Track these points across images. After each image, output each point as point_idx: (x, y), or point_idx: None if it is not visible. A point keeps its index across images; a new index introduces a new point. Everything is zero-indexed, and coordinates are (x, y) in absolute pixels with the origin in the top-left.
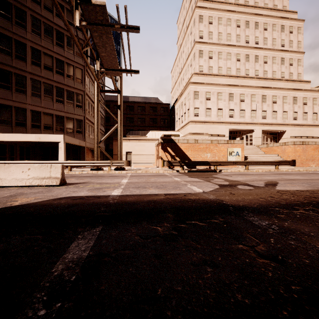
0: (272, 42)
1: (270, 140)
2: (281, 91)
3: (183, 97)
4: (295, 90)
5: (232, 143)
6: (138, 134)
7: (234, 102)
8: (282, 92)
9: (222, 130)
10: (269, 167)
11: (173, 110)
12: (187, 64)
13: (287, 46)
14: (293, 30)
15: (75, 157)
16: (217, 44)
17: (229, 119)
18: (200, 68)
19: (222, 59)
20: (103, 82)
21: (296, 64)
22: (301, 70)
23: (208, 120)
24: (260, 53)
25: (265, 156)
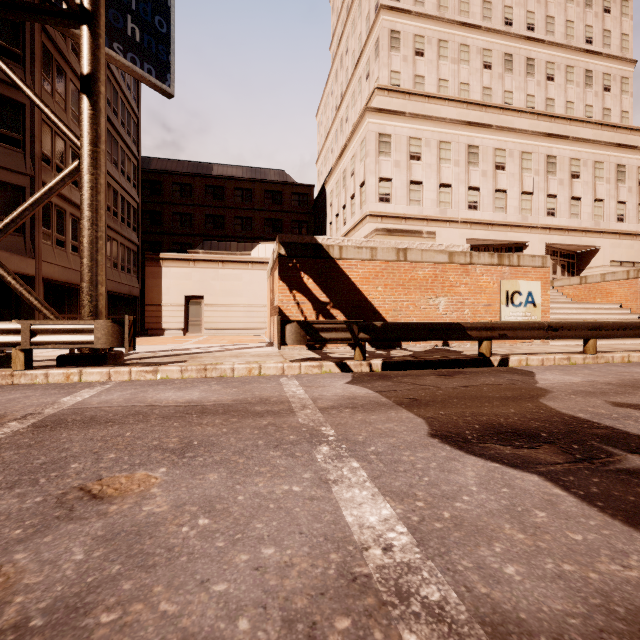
0: (566, 30)
1: (562, 272)
2: (591, 148)
3: (348, 156)
4: (622, 149)
5: (513, 265)
6: (227, 250)
7: (479, 170)
8: (593, 151)
9: (450, 241)
10: (620, 341)
11: (322, 198)
12: (356, 78)
13: (598, 43)
14: (612, 5)
15: (1, 311)
16: (436, 19)
17: (468, 213)
18: (393, 77)
19: (447, 60)
20: (135, 110)
21: (619, 88)
22: (629, 103)
23: (416, 213)
24: (539, 53)
25: (591, 309)
